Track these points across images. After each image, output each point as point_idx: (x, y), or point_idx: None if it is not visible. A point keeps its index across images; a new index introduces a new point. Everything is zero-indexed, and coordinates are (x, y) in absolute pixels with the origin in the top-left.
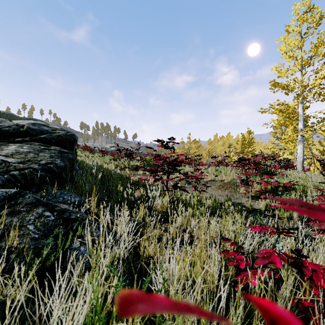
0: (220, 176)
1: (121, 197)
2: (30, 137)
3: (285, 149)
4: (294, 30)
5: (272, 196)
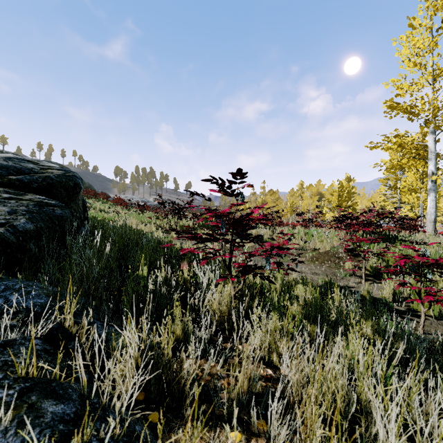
0: (312, 243)
1: (144, 287)
2: None
3: (400, 203)
4: (421, 24)
5: (402, 276)
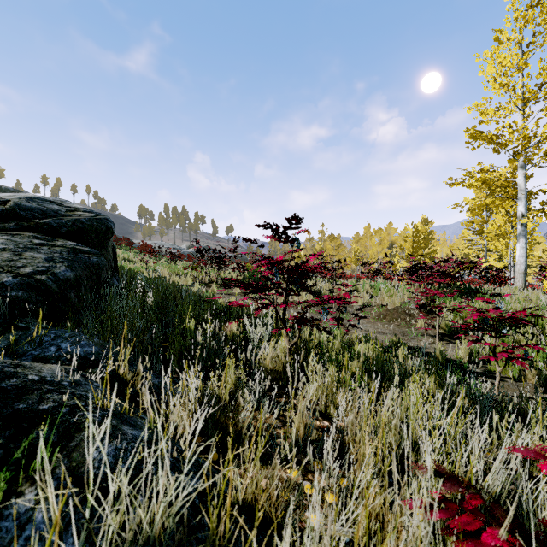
0: (379, 298)
1: (191, 341)
2: (17, 223)
3: (488, 250)
4: (509, 38)
5: (480, 335)
